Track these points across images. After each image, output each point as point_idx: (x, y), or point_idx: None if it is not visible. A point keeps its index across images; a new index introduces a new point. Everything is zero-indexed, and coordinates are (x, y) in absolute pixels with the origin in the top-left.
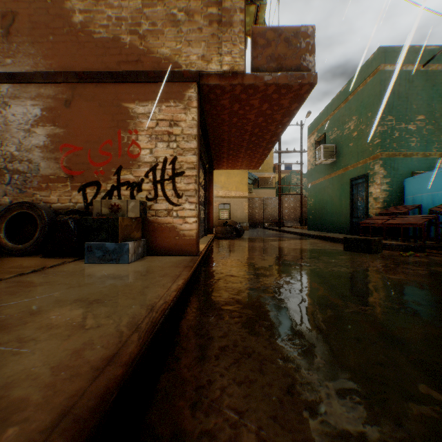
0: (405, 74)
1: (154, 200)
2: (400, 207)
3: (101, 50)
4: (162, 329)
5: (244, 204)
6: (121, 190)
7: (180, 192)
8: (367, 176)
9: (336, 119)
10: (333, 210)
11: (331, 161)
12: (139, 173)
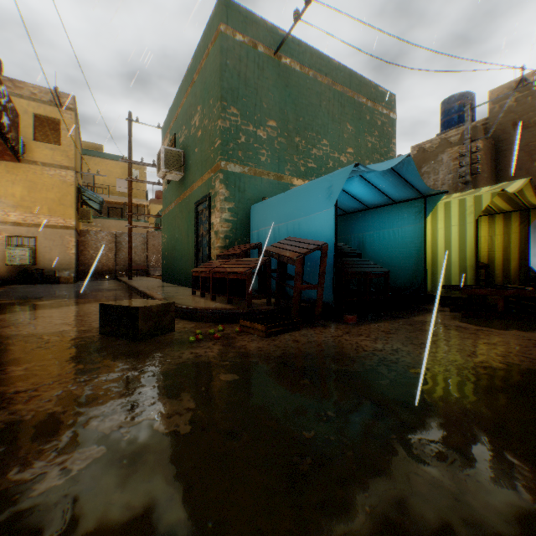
0: (255, 56)
1: None
2: (242, 246)
3: None
4: None
5: (67, 240)
6: None
7: None
8: (210, 198)
9: (185, 113)
10: (182, 252)
11: (179, 177)
12: None
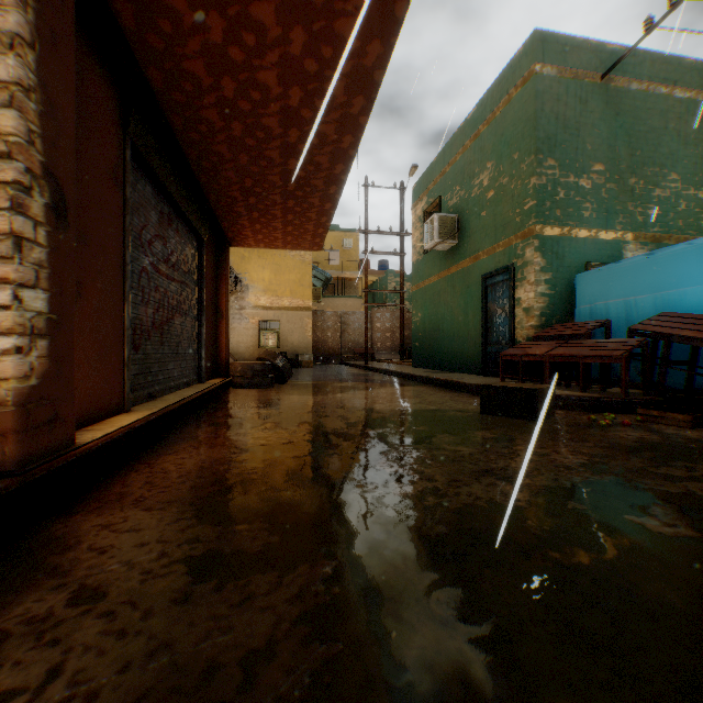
0: (576, 88)
1: None
2: (573, 325)
3: None
4: None
5: (305, 322)
6: None
7: None
8: (513, 269)
9: (459, 171)
10: (453, 333)
11: (450, 246)
12: None
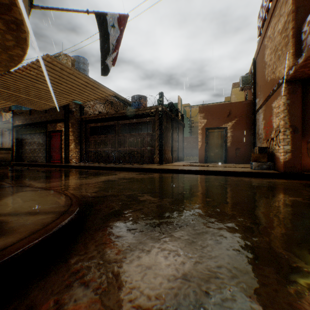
0: None
1: (275, 145)
2: None
3: (268, 86)
4: (204, 171)
5: None
6: (270, 141)
7: (279, 140)
8: None
9: None
10: None
11: None
12: (273, 133)
